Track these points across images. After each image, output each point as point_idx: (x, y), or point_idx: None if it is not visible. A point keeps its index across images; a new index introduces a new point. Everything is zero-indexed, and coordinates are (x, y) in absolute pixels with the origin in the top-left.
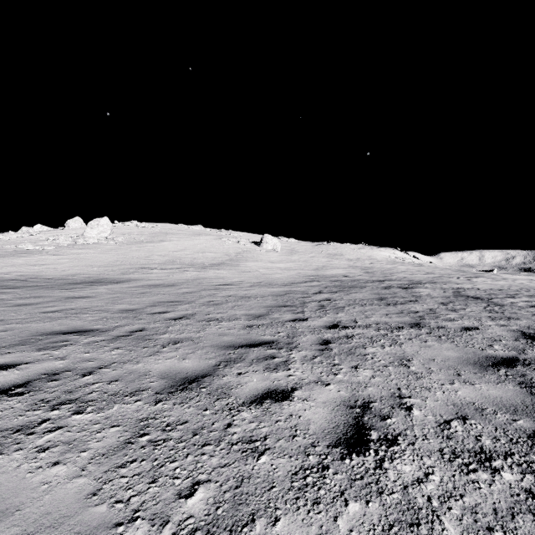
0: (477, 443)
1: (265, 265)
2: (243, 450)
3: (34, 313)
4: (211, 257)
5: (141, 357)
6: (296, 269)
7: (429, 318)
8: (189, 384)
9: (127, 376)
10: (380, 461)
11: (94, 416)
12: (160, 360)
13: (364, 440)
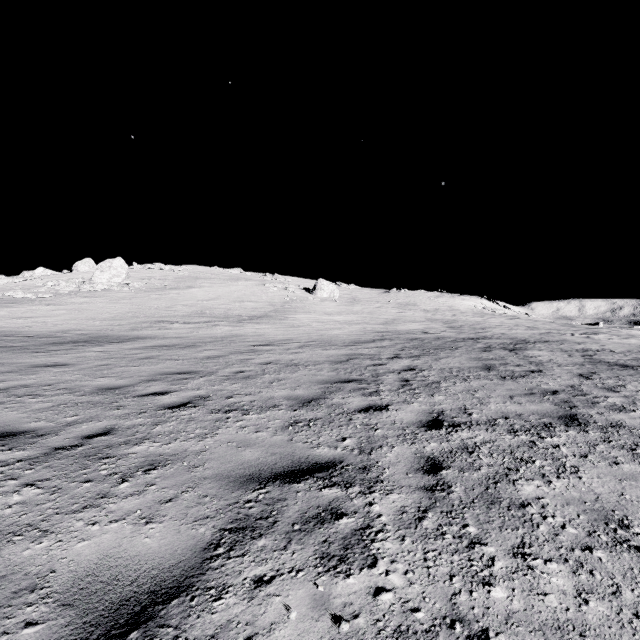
0: None
1: (319, 318)
2: None
3: None
4: (251, 307)
5: (62, 513)
6: (359, 323)
7: (583, 406)
8: (119, 639)
9: None
10: None
11: None
12: (95, 526)
13: None
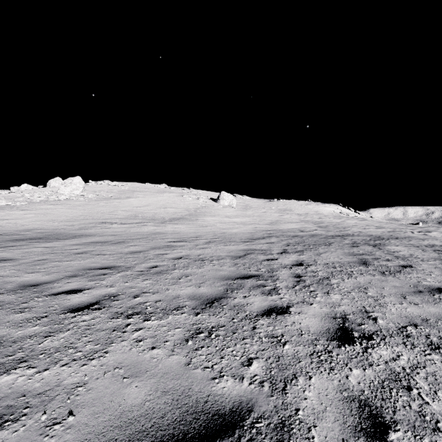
0: None
1: (222, 219)
2: None
3: None
4: (172, 212)
5: None
6: (251, 223)
7: None
8: None
9: None
10: None
11: None
12: None
13: None
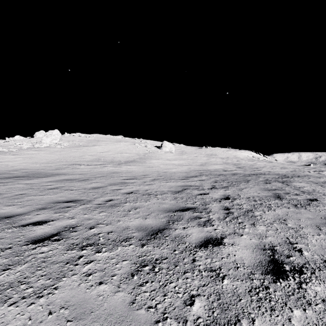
0: None
1: (164, 162)
2: None
3: None
4: (127, 156)
5: None
6: (186, 165)
7: None
8: None
9: None
10: None
11: None
12: None
13: None
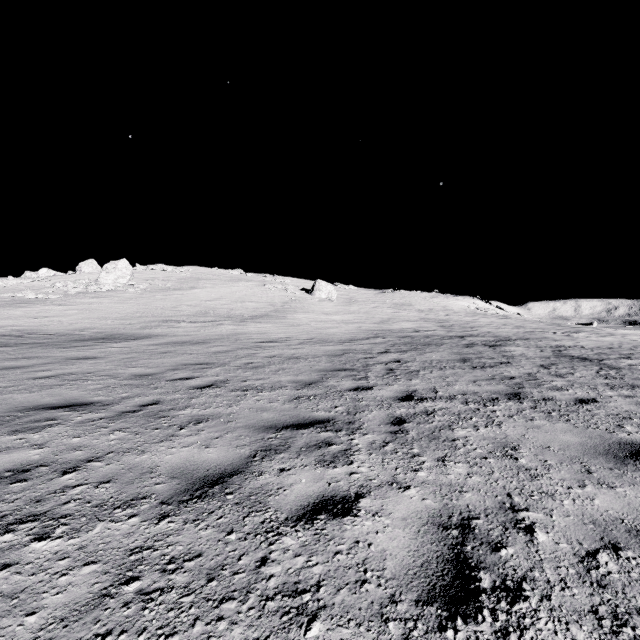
0: None
1: (318, 317)
2: (284, 612)
3: (22, 379)
4: (252, 307)
5: (149, 443)
6: (355, 322)
7: (529, 387)
8: (210, 488)
9: (124, 474)
10: (503, 634)
11: (63, 544)
12: (173, 449)
13: (472, 589)
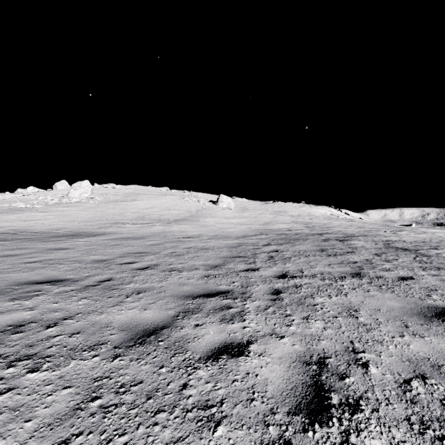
0: (444, 409)
1: (221, 220)
2: (198, 419)
3: (17, 263)
4: (176, 213)
5: (105, 307)
6: (247, 224)
7: (367, 268)
8: (147, 337)
9: (89, 328)
10: (346, 434)
11: (49, 375)
12: (122, 311)
13: (325, 405)
